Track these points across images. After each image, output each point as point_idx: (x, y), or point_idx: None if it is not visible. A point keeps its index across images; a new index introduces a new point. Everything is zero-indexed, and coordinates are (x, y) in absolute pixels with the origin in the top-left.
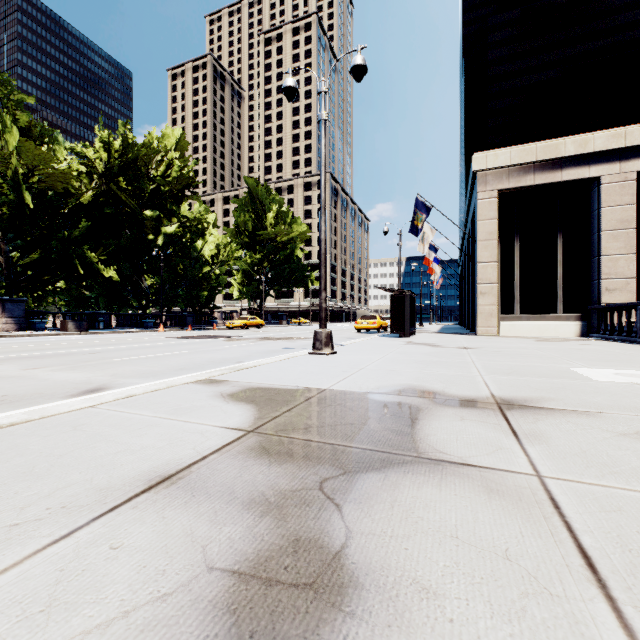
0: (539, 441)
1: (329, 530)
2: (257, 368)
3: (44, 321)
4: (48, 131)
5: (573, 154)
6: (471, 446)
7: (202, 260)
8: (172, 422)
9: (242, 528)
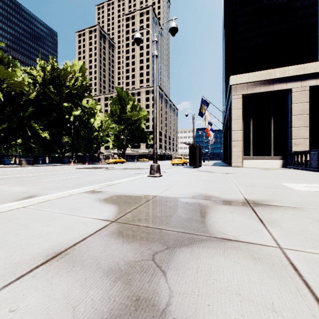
0: (275, 225)
1: (158, 291)
2: (120, 184)
3: (9, 160)
4: (12, 61)
5: (279, 77)
6: (238, 229)
7: (93, 129)
8: (68, 216)
9: (102, 291)
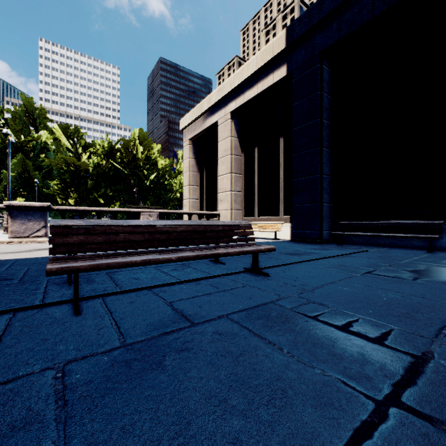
0: None
1: None
2: None
3: None
4: (91, 144)
5: (206, 109)
6: None
7: (171, 190)
8: None
9: None
